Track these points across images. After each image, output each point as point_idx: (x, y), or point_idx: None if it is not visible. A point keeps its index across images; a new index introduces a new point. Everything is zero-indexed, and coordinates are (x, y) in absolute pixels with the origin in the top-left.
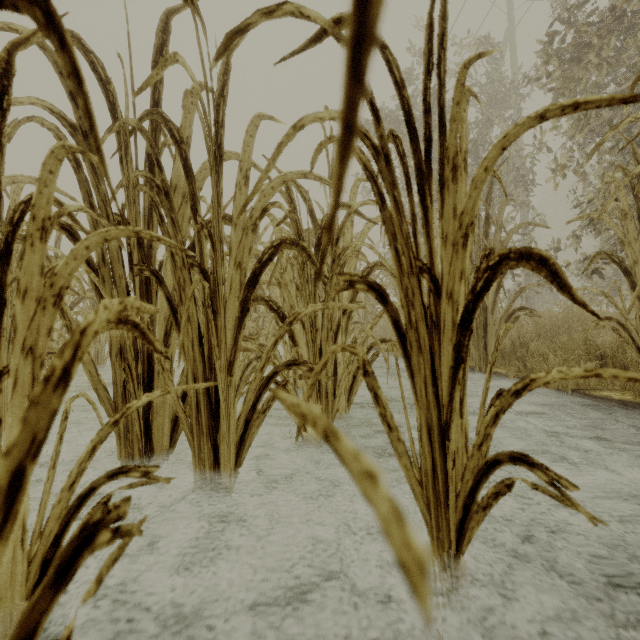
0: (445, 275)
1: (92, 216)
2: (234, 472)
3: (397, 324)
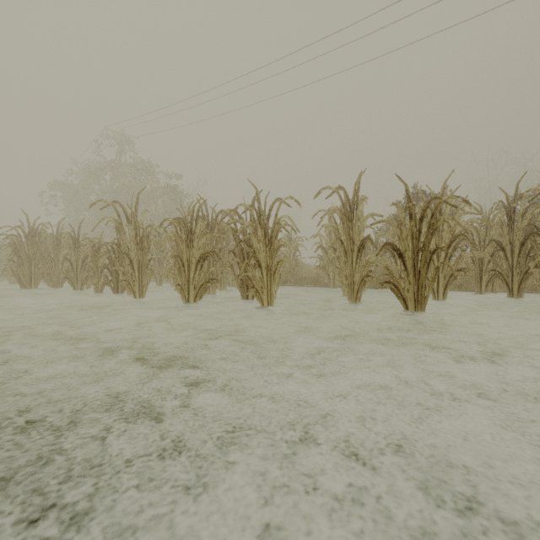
0: None
1: None
2: None
3: None
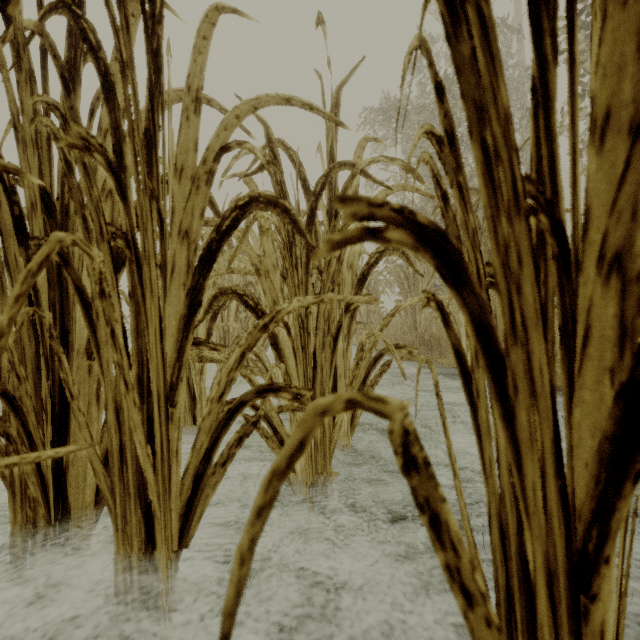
0: (594, 213)
1: None
2: (177, 556)
3: (485, 331)
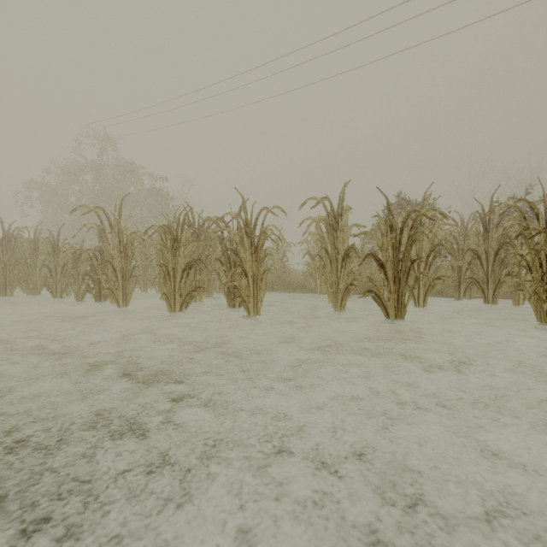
0: None
1: None
2: None
3: None
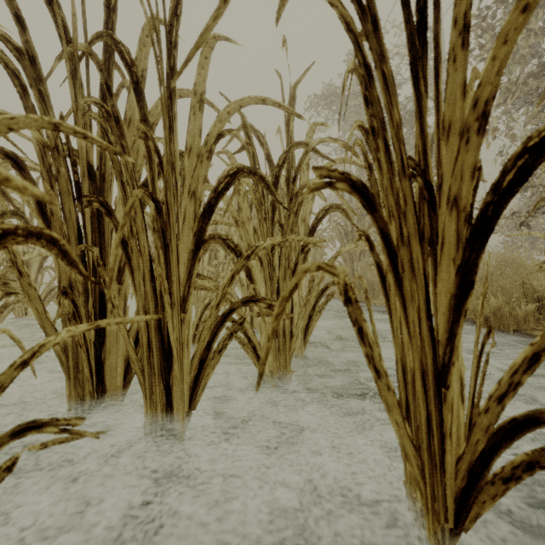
0: (445, 177)
1: (39, 145)
2: (188, 415)
3: (386, 238)
